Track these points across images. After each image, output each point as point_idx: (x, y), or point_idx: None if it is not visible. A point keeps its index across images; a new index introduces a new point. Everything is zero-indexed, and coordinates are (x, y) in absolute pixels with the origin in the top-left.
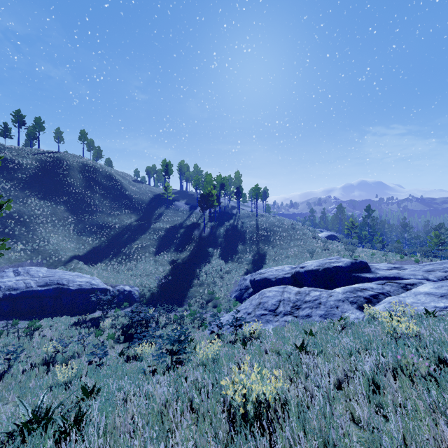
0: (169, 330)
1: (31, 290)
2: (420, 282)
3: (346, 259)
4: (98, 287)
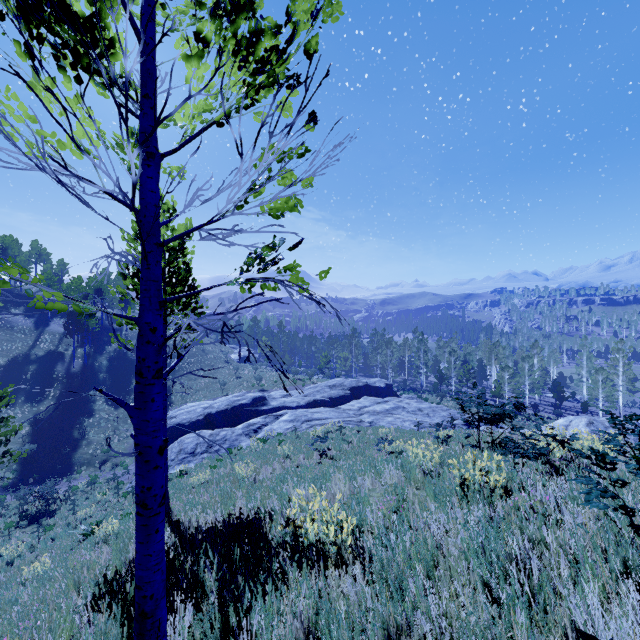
0: (81, 499)
1: None
2: (286, 413)
3: (251, 394)
4: None
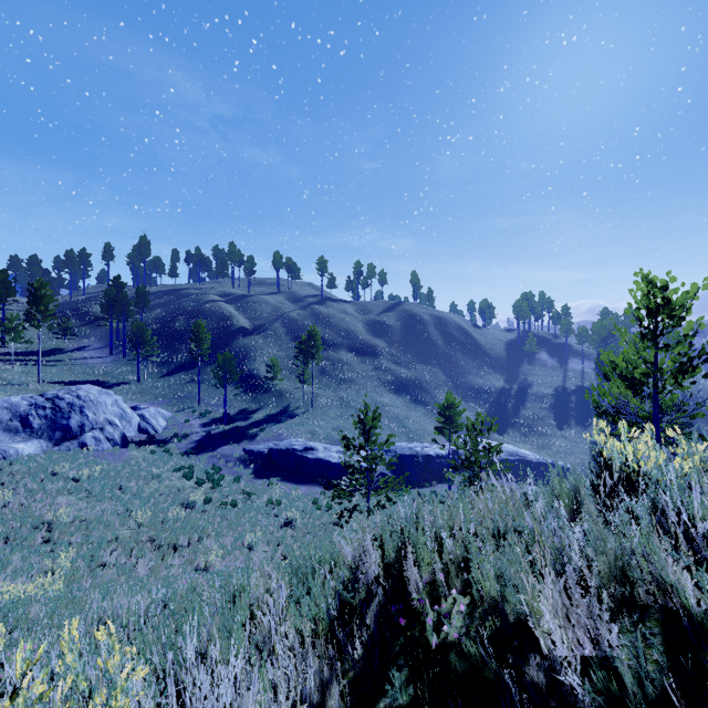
0: None
1: (503, 458)
2: None
3: None
4: (550, 462)
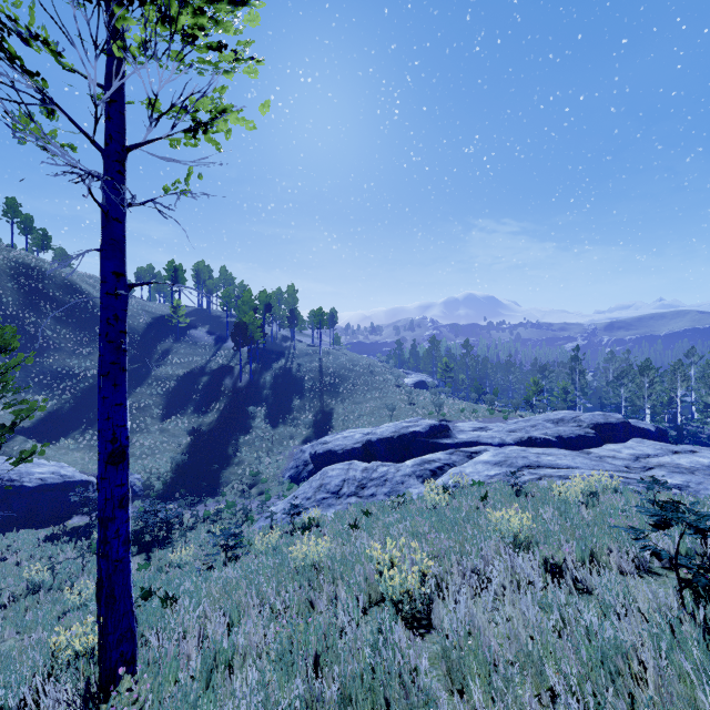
0: (202, 531)
1: None
2: (485, 449)
3: (427, 420)
4: (74, 479)
